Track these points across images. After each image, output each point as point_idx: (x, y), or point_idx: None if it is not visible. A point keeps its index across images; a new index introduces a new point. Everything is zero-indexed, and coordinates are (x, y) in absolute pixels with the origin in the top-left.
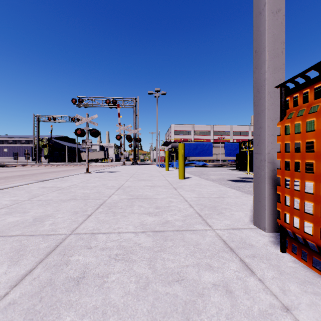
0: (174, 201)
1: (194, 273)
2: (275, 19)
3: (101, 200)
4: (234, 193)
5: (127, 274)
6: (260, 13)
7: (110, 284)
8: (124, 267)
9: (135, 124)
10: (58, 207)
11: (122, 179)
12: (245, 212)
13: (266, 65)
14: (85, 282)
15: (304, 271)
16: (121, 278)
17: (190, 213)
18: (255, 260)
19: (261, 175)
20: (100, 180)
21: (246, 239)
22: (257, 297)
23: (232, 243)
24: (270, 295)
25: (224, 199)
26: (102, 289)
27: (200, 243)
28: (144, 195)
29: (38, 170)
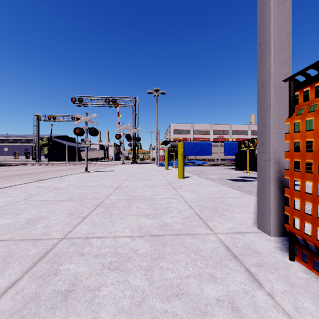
0: (173, 202)
1: (196, 286)
2: (281, 10)
3: (98, 200)
4: (235, 193)
5: (121, 286)
6: (264, 3)
7: (102, 299)
8: (118, 278)
9: (134, 123)
10: (53, 209)
11: (120, 178)
12: (247, 214)
13: (271, 58)
14: (74, 297)
15: (318, 283)
16: (114, 292)
17: (190, 215)
18: (261, 270)
19: (266, 176)
20: (99, 180)
21: (250, 245)
22: (267, 317)
23: (236, 249)
24: (282, 313)
25: (225, 199)
26: (92, 306)
27: (202, 249)
28: (143, 195)
29: (38, 169)
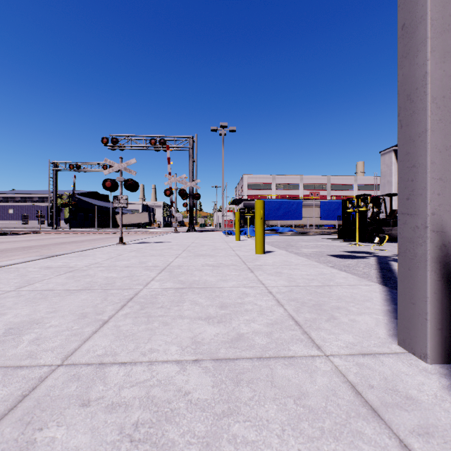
0: (250, 293)
1: None
2: None
3: (132, 291)
4: (345, 278)
5: None
6: None
7: None
8: None
9: (191, 173)
10: (58, 305)
11: (170, 254)
12: (373, 316)
13: (427, 47)
14: None
15: None
16: None
17: (280, 318)
18: (433, 446)
19: (417, 255)
20: (137, 256)
21: (395, 381)
22: None
23: (371, 392)
24: None
25: (333, 289)
26: None
27: (307, 392)
28: (202, 281)
29: (54, 239)
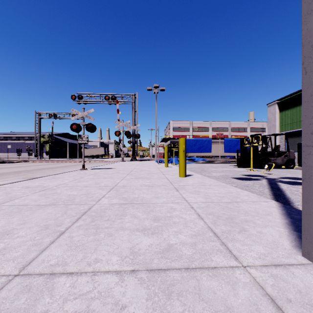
0: (177, 208)
1: None
2: None
3: (86, 206)
4: (248, 196)
5: None
6: None
7: None
8: None
9: (134, 120)
10: (28, 218)
11: (118, 176)
12: (276, 228)
13: None
14: None
15: None
16: None
17: (201, 229)
18: None
19: None
20: (94, 178)
21: (310, 295)
22: None
23: (290, 307)
24: None
25: (240, 205)
26: None
27: (232, 306)
28: (140, 198)
29: (37, 166)
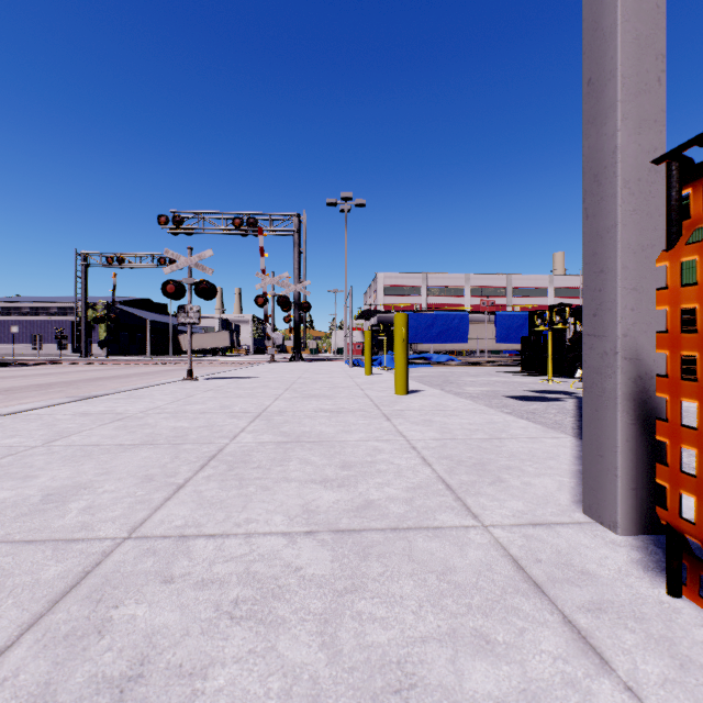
0: (385, 449)
1: (444, 664)
2: None
3: (213, 446)
4: (525, 428)
5: (260, 665)
6: None
7: (210, 701)
8: (252, 643)
9: (297, 271)
10: (110, 465)
11: (266, 394)
12: (556, 478)
13: (618, 113)
14: (141, 695)
15: None
16: (242, 681)
17: (425, 480)
18: (603, 621)
19: (605, 391)
20: (217, 398)
21: (571, 555)
22: None
23: (536, 567)
24: None
25: (504, 444)
26: None
27: (455, 567)
28: (315, 433)
29: (84, 373)
